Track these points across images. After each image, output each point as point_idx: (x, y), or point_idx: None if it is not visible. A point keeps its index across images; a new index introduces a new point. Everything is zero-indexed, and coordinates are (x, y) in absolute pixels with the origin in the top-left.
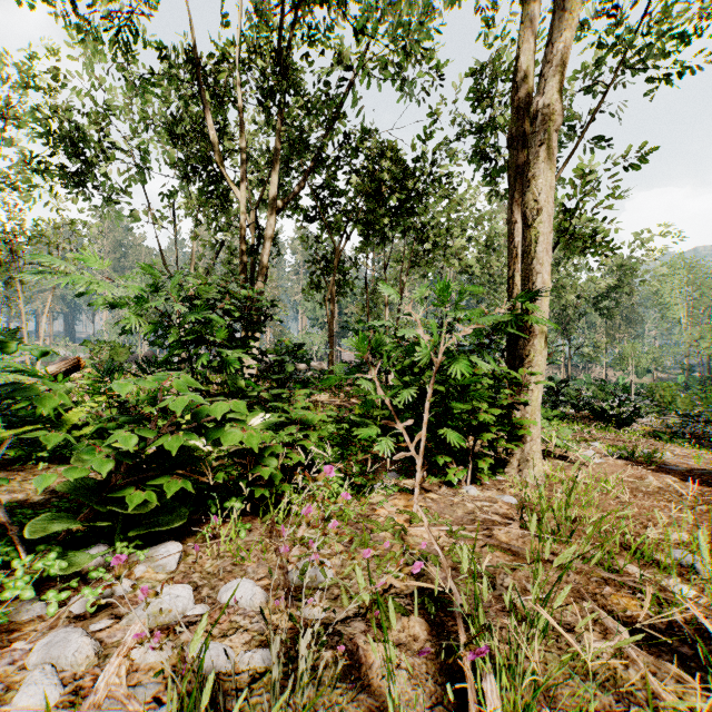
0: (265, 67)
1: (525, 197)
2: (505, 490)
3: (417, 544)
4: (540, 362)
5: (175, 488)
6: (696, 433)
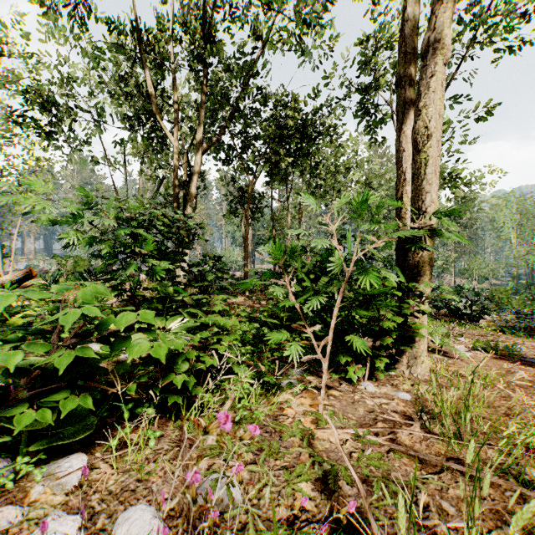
0: (193, 36)
1: (416, 125)
2: (399, 386)
3: (325, 450)
4: (427, 271)
5: (72, 405)
6: (529, 327)
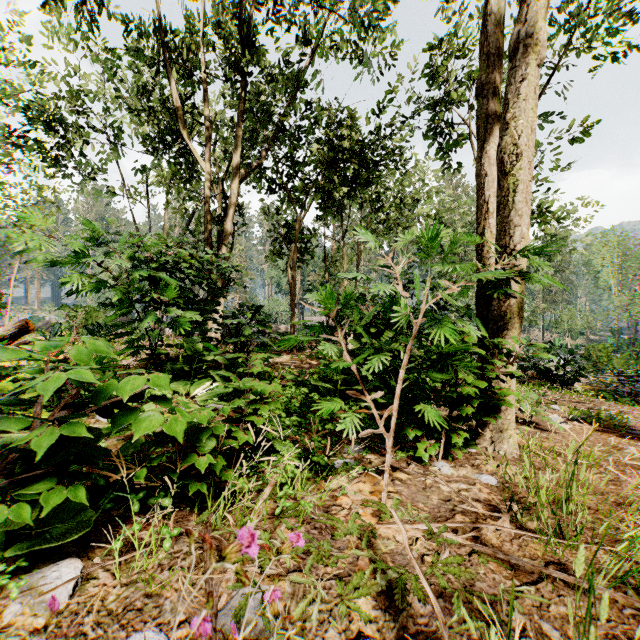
0: (228, 39)
1: (502, 141)
2: (481, 466)
3: (390, 551)
4: (516, 324)
5: (59, 499)
6: (634, 391)
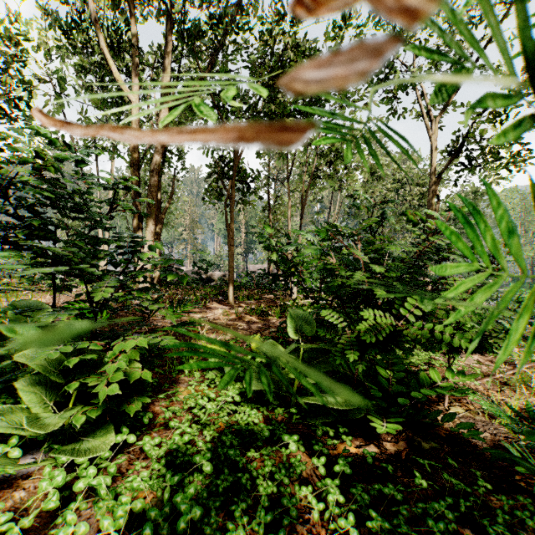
0: None
1: None
2: None
3: None
4: None
5: None
6: None
